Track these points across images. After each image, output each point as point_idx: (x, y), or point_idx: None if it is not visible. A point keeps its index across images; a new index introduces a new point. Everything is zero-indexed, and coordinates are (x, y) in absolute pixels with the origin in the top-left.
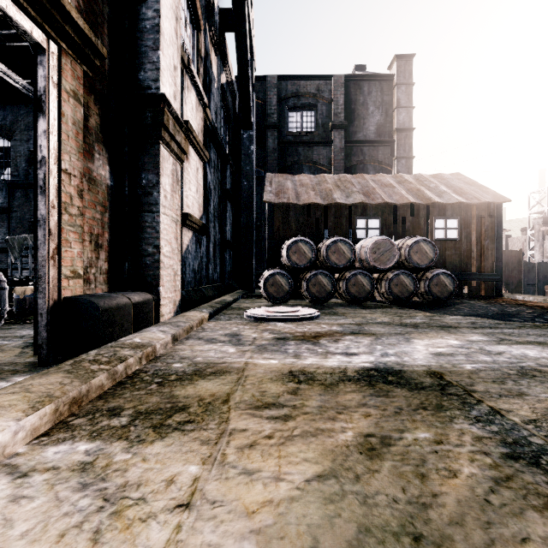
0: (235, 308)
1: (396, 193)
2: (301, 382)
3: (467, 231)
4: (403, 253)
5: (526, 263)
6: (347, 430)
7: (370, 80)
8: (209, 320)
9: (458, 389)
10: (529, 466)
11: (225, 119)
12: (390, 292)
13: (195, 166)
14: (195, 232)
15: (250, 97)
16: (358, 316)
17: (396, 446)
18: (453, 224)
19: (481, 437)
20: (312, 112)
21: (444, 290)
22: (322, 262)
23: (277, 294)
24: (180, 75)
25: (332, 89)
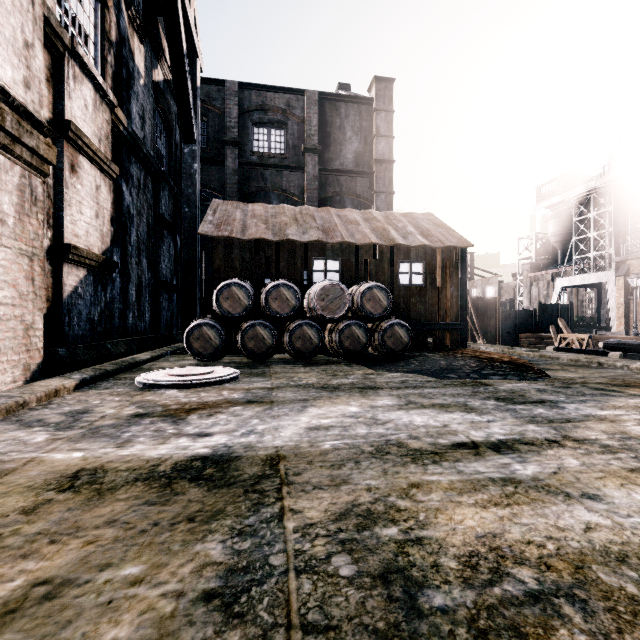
0: (142, 370)
1: (360, 231)
2: (70, 488)
3: (432, 277)
4: (356, 301)
5: (503, 310)
6: (21, 575)
7: (347, 101)
8: (77, 390)
9: (275, 481)
10: (215, 610)
11: (164, 127)
12: (340, 345)
13: (93, 183)
14: (93, 270)
15: (190, 102)
16: (286, 376)
17: (59, 599)
18: (418, 269)
19: (210, 563)
20: (281, 131)
21: (399, 343)
22: (263, 310)
23: (205, 349)
24: (41, 57)
25: (305, 106)
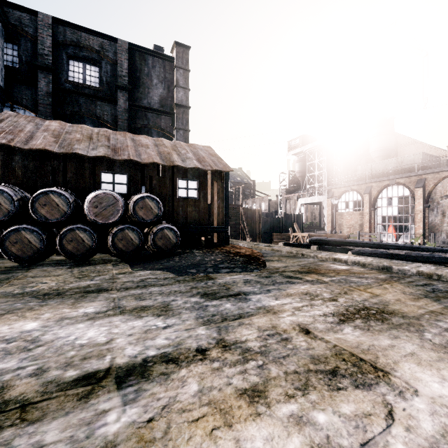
0: None
1: (147, 153)
2: None
3: (204, 192)
4: (130, 209)
5: (263, 218)
6: None
7: (154, 55)
8: None
9: None
10: None
11: None
12: (113, 247)
13: None
14: None
15: None
16: (25, 282)
17: None
18: (193, 186)
19: None
20: (96, 67)
21: (168, 243)
22: (31, 215)
23: None
24: None
25: (117, 51)
